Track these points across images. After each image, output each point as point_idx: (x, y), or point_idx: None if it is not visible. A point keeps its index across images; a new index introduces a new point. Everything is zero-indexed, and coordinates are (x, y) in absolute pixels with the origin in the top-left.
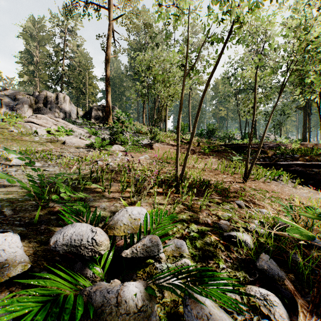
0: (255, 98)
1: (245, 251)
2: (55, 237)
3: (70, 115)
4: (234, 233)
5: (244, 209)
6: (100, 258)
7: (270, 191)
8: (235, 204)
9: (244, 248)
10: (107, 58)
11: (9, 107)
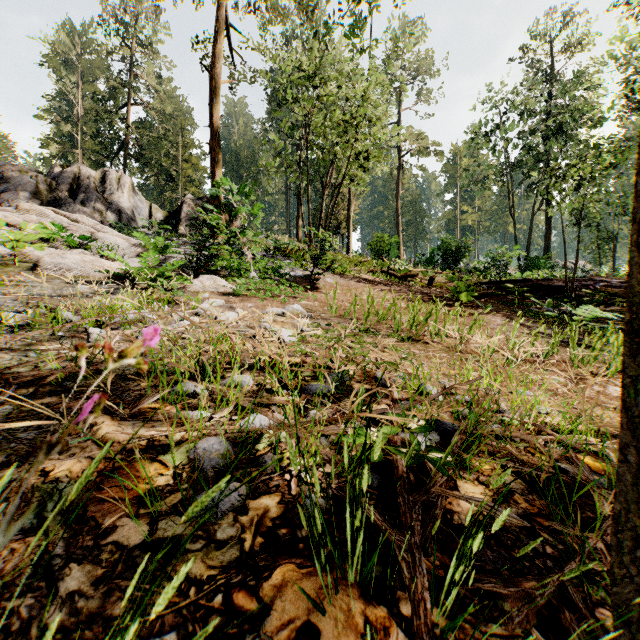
0: None
1: None
2: None
3: (131, 218)
4: None
5: None
6: None
7: None
8: None
9: None
10: (213, 87)
11: None
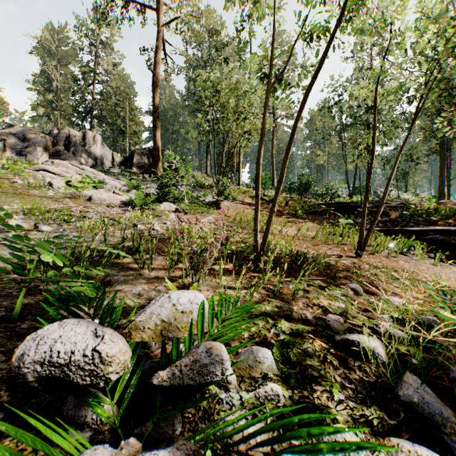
0: (374, 128)
1: (374, 367)
2: (23, 347)
3: (102, 162)
4: (355, 337)
5: (362, 297)
6: (119, 381)
7: (399, 269)
8: (349, 289)
9: (372, 362)
10: (154, 81)
11: (16, 151)
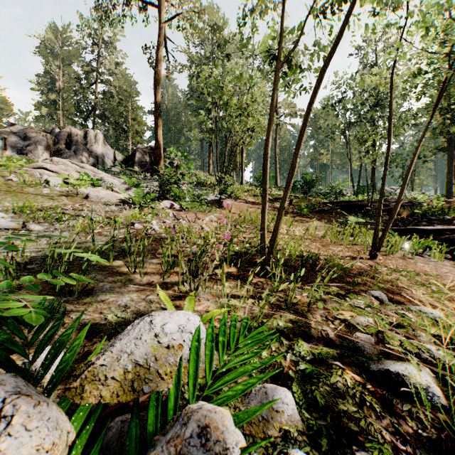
0: (391, 118)
1: (429, 412)
2: None
3: (104, 161)
4: (399, 369)
5: (388, 307)
6: None
7: (420, 273)
8: (372, 297)
9: (426, 405)
10: (156, 78)
11: (17, 149)
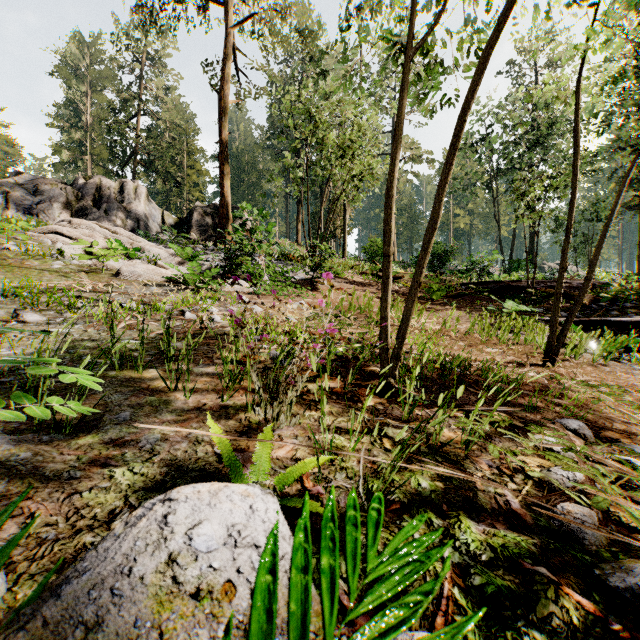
0: (578, 149)
1: None
2: None
3: (148, 225)
4: None
5: (596, 449)
6: None
7: (626, 388)
8: (568, 431)
9: None
10: (222, 107)
11: (23, 208)
